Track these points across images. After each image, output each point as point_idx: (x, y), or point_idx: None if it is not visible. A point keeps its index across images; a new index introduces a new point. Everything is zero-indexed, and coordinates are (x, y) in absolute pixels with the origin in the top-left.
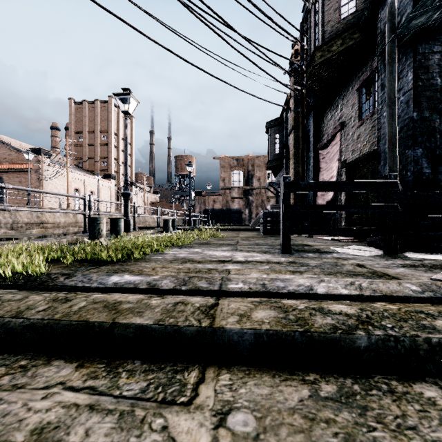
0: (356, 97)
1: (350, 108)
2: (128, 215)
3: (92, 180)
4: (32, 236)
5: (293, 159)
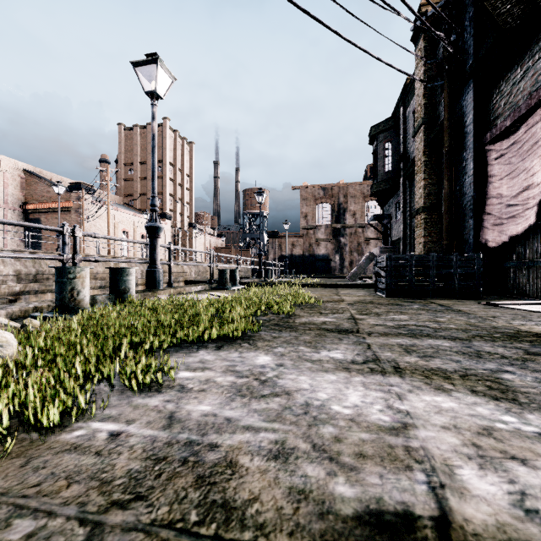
0: None
1: None
2: (155, 263)
3: (144, 221)
4: None
5: (422, 173)
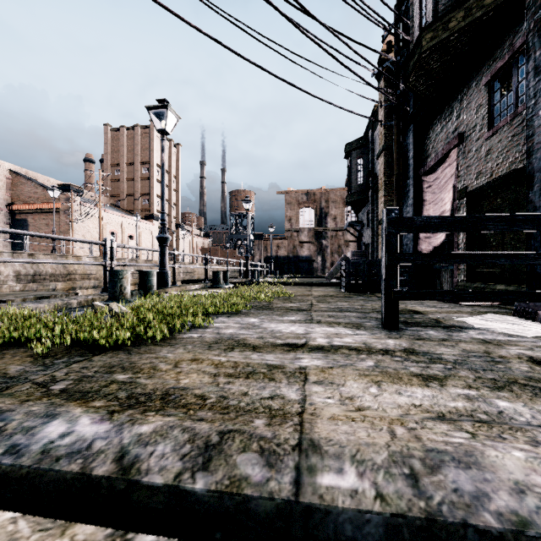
0: (483, 96)
1: (473, 113)
2: (165, 266)
3: (131, 222)
4: (27, 297)
5: (383, 191)
